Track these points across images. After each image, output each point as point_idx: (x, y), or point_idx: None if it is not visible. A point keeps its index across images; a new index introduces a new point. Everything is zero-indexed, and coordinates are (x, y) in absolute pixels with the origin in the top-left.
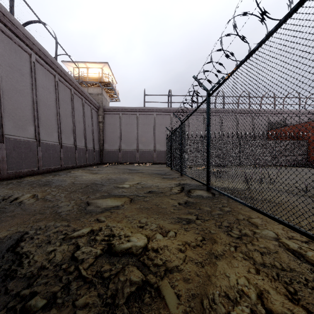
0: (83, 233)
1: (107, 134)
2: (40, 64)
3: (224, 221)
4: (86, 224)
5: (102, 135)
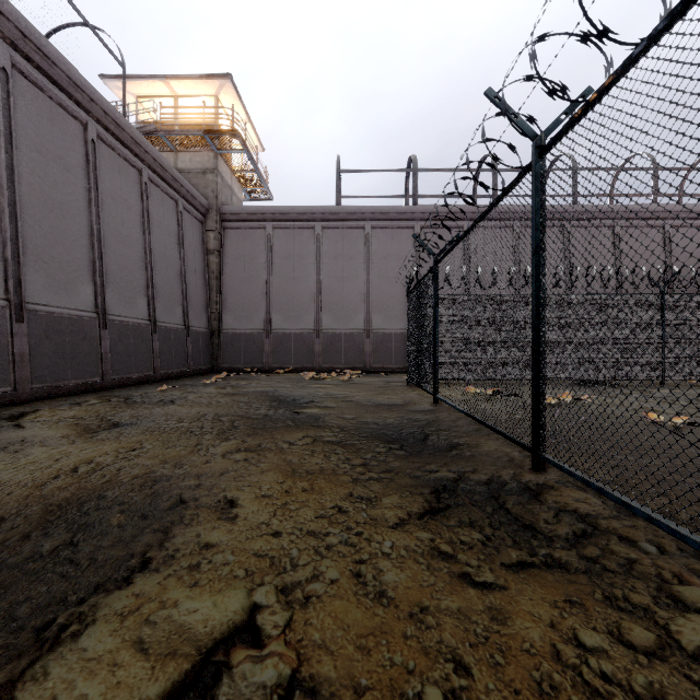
0: None
1: (230, 285)
2: None
3: None
4: None
5: (217, 289)
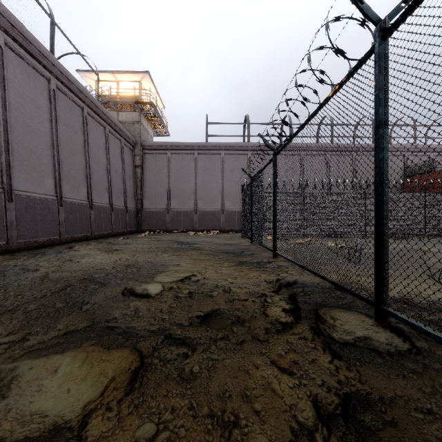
0: None
1: (148, 185)
2: (16, 53)
3: None
4: None
5: (141, 187)
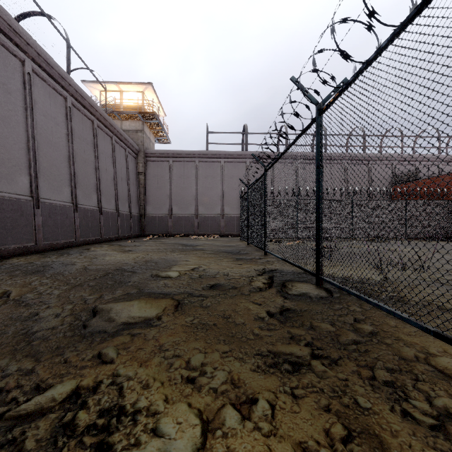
0: (51, 400)
1: (150, 191)
2: (40, 77)
3: (375, 363)
4: (69, 371)
5: (144, 193)
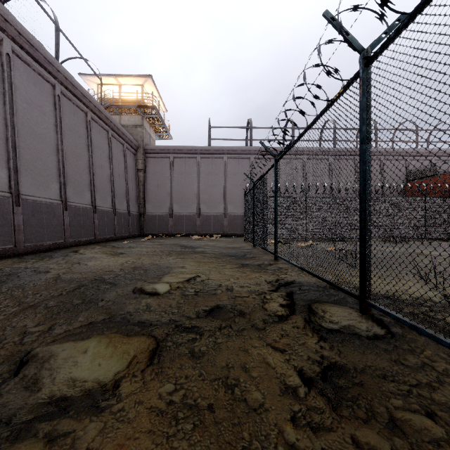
0: None
1: (150, 189)
2: (23, 60)
3: None
4: None
5: (143, 191)
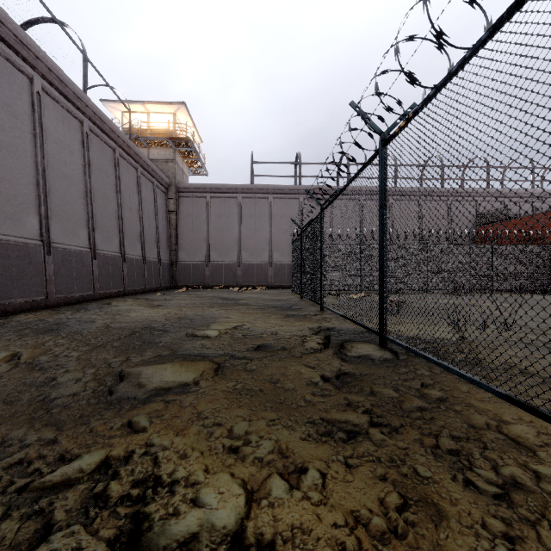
0: (79, 471)
1: (183, 233)
2: (52, 97)
3: (441, 432)
4: (96, 441)
5: (175, 236)
